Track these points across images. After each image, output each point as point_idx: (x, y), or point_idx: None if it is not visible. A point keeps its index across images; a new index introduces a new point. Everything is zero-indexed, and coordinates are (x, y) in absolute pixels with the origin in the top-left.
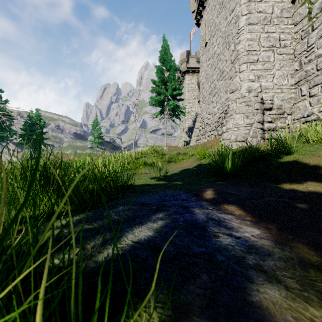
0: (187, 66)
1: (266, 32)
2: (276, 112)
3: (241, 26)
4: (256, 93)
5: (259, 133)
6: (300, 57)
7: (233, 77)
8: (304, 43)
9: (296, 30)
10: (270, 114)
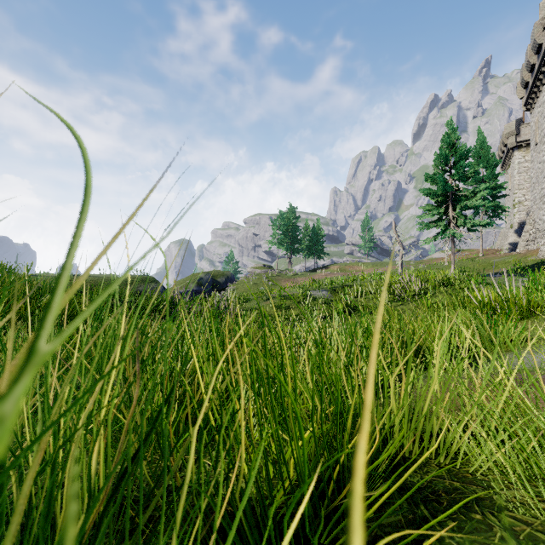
0: (516, 140)
1: None
2: None
3: None
4: None
5: None
6: None
7: None
8: None
9: None
10: None
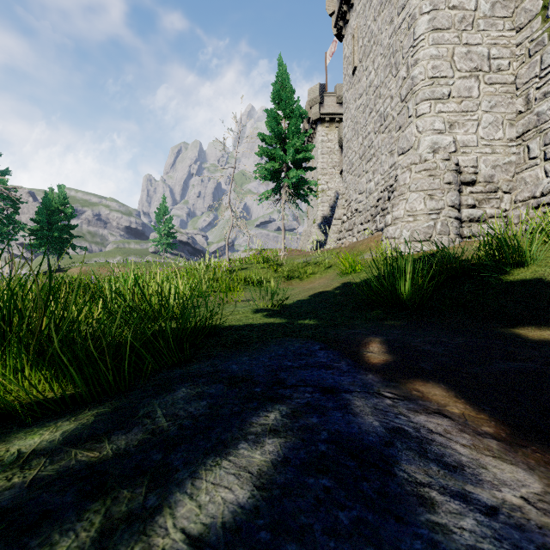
0: (320, 111)
1: (465, 45)
2: (484, 189)
3: (420, 34)
4: (447, 154)
5: (454, 226)
6: (526, 88)
7: (405, 126)
8: (535, 63)
9: (519, 40)
10: (472, 192)
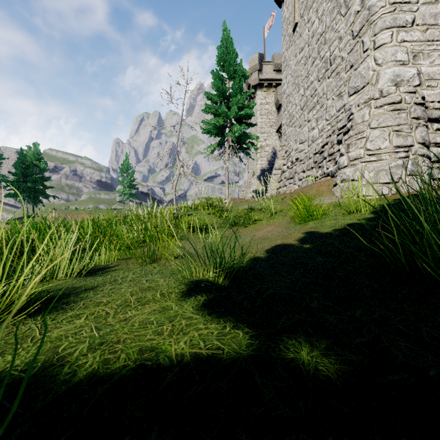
0: (259, 77)
1: None
2: None
3: None
4: (413, 86)
5: (425, 166)
6: None
7: (358, 63)
8: None
9: None
10: (439, 129)
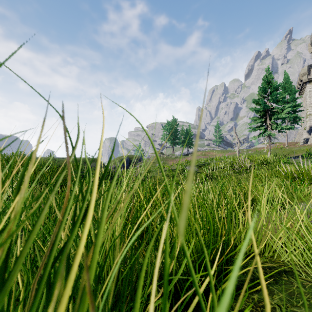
0: (308, 78)
1: None
2: None
3: None
4: None
5: None
6: None
7: None
8: None
9: None
10: None
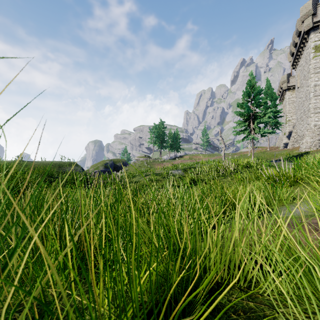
0: (287, 85)
1: None
2: None
3: (311, 97)
4: (318, 127)
5: (318, 145)
6: None
7: (308, 118)
8: None
9: None
10: None
